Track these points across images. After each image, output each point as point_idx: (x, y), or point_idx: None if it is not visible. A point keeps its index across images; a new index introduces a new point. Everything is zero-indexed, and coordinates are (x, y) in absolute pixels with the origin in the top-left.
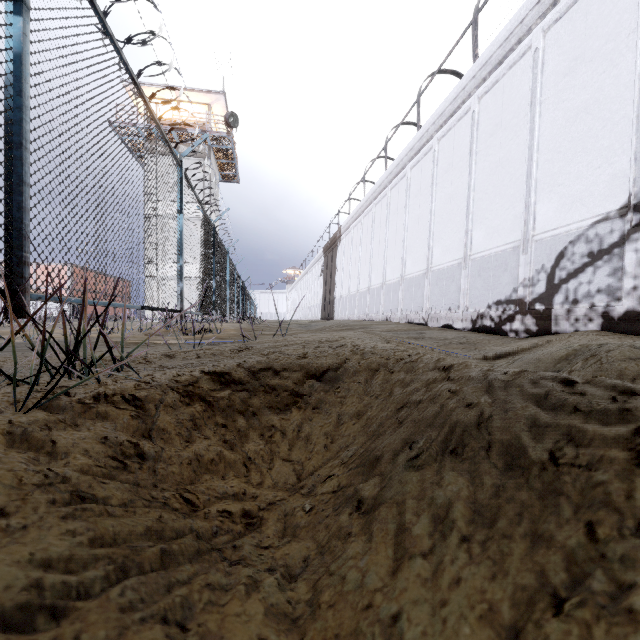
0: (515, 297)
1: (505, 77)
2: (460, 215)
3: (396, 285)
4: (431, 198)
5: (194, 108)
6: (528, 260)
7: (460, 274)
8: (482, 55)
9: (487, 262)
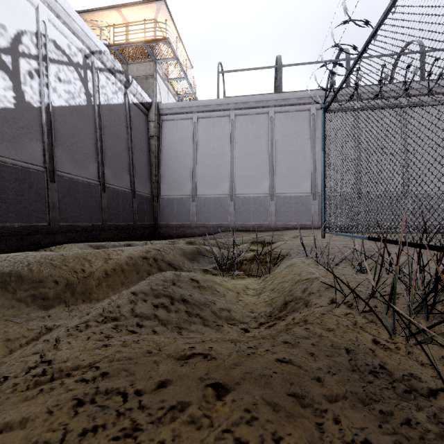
0: None
1: None
2: None
3: None
4: None
5: None
6: None
7: None
8: None
9: None
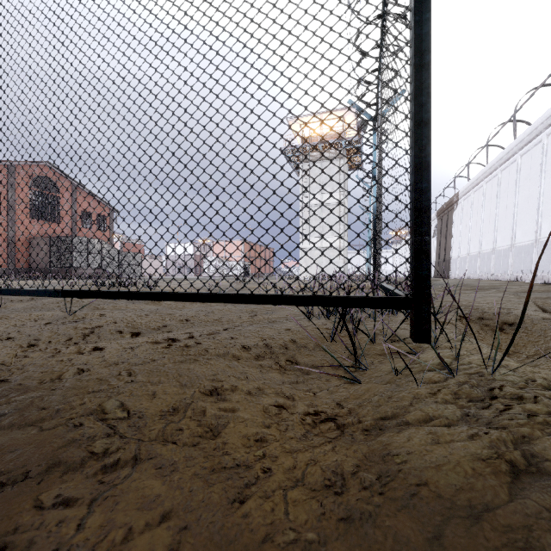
0: None
1: None
2: None
3: (528, 247)
4: None
5: (332, 122)
6: None
7: None
8: None
9: None
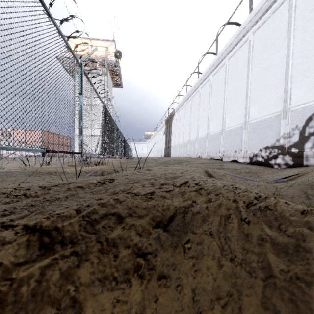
0: (278, 144)
1: (270, 18)
2: (242, 99)
3: (204, 139)
4: (224, 91)
5: (99, 49)
6: (286, 122)
7: (242, 132)
8: (256, 7)
9: (259, 124)
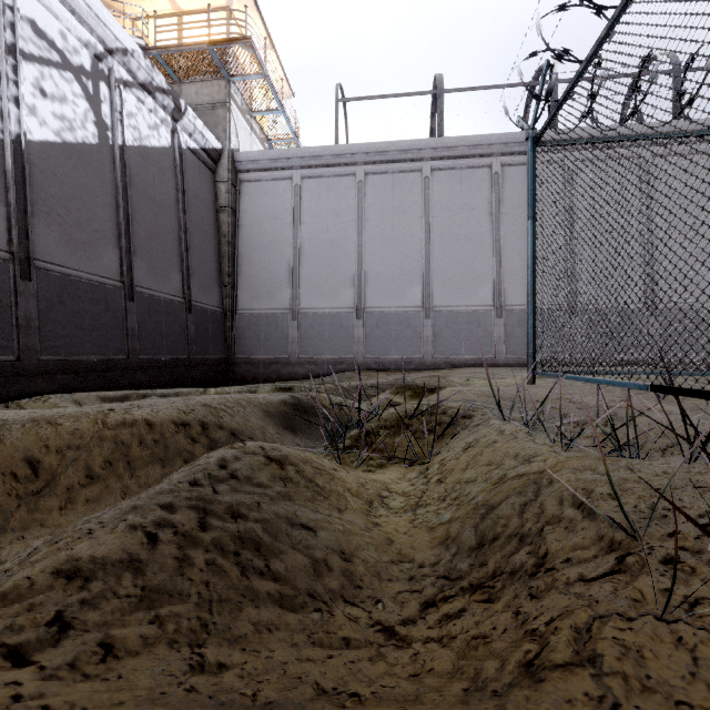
0: None
1: None
2: None
3: None
4: None
5: None
6: None
7: None
8: None
9: None
